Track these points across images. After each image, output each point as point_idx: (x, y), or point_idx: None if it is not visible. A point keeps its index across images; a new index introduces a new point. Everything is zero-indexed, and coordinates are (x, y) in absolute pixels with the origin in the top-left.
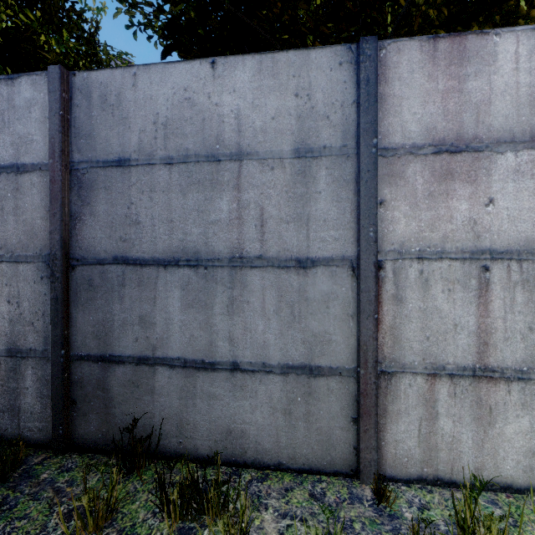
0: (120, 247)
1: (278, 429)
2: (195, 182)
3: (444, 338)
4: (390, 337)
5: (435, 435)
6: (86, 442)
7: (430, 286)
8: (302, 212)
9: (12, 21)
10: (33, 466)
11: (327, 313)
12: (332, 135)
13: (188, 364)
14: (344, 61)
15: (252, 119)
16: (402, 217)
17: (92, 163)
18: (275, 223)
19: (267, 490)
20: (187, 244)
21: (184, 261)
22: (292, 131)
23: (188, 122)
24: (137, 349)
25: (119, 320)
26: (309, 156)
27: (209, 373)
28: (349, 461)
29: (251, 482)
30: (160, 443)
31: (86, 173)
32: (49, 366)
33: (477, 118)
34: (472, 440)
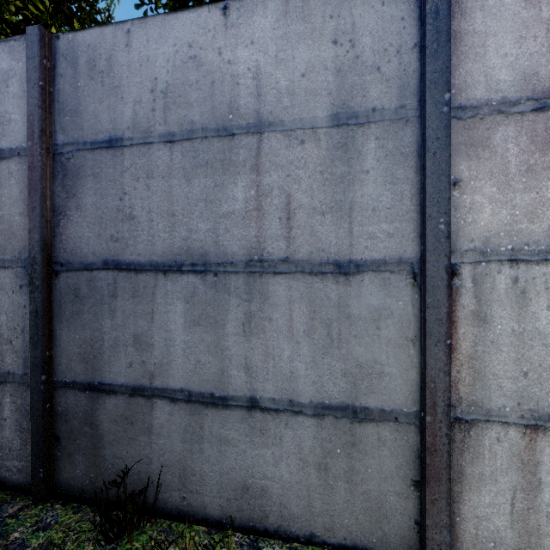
0: (111, 249)
1: (310, 489)
2: (202, 164)
3: None
4: (469, 371)
5: (537, 513)
6: (71, 489)
7: (528, 300)
8: (342, 199)
9: (22, 13)
10: (5, 518)
11: (377, 336)
12: (384, 92)
13: (193, 398)
14: None
15: (275, 77)
16: (486, 203)
17: (78, 145)
18: (306, 215)
19: None
20: (192, 244)
21: (188, 265)
22: (330, 91)
23: (193, 87)
24: (131, 376)
25: (110, 340)
26: (352, 123)
27: (220, 410)
28: (408, 540)
29: None
30: (158, 497)
31: (71, 158)
32: (29, 394)
33: None
34: None
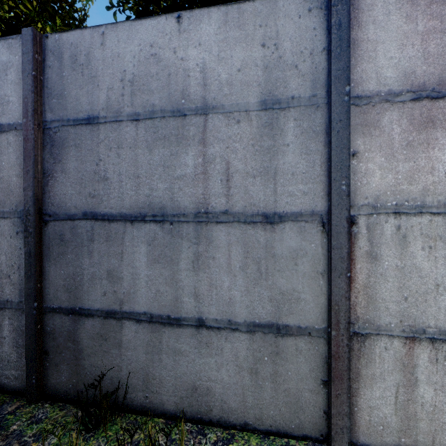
0: (89, 203)
1: (244, 388)
2: (160, 138)
3: (424, 299)
4: (364, 296)
5: (414, 403)
6: (58, 392)
7: (408, 243)
8: (269, 166)
9: (14, 11)
10: (5, 415)
11: (295, 271)
12: (300, 84)
13: (154, 319)
14: (314, 7)
15: (217, 72)
16: (377, 169)
17: (63, 122)
18: (241, 177)
19: None
20: (153, 199)
21: (150, 216)
22: (259, 83)
23: (154, 78)
24: (105, 302)
25: (89, 274)
26: (277, 108)
27: (174, 328)
28: (318, 426)
29: (216, 444)
30: (127, 396)
31: (58, 131)
32: (24, 317)
33: None
34: None
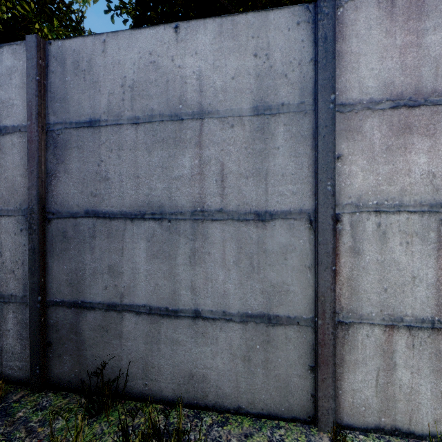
0: (91, 202)
1: (238, 374)
2: (159, 140)
3: (402, 290)
4: (348, 288)
5: (393, 385)
6: (60, 381)
7: (387, 238)
8: (260, 167)
9: (12, 12)
10: (11, 403)
11: (285, 265)
12: (290, 92)
13: (153, 311)
14: (302, 21)
15: (212, 79)
16: (359, 171)
17: (66, 124)
18: (235, 178)
19: (227, 435)
20: (152, 198)
21: (149, 214)
22: (251, 90)
23: (153, 84)
24: (106, 296)
25: (90, 269)
26: (268, 114)
27: (172, 320)
28: (306, 408)
29: (211, 427)
30: (127, 384)
31: (60, 134)
32: (28, 311)
33: (436, 71)
34: (431, 391)
